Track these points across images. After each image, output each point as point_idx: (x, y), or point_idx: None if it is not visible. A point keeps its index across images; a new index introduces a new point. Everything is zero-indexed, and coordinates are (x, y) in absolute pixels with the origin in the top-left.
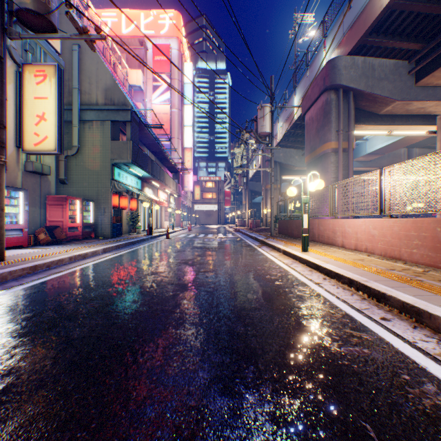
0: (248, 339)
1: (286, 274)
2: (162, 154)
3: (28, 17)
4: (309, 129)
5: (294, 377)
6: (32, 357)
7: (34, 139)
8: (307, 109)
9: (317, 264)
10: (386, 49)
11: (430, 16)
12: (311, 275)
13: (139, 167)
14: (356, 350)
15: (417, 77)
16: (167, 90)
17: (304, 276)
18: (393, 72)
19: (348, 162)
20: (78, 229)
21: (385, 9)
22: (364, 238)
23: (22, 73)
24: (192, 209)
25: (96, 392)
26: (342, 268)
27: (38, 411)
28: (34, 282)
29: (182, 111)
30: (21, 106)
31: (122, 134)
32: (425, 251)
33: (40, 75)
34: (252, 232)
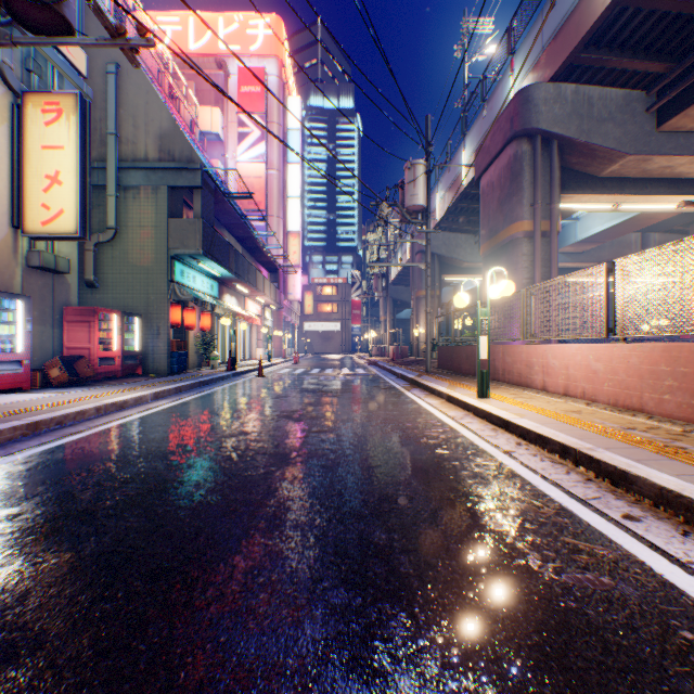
0: (394, 557)
1: (455, 436)
2: (252, 240)
3: (25, 9)
4: (487, 201)
5: (482, 636)
6: (2, 595)
7: (41, 214)
8: (484, 170)
9: (505, 419)
10: (611, 72)
11: (683, 17)
12: (496, 437)
13: (215, 262)
14: (589, 579)
15: (660, 117)
16: (260, 140)
17: (485, 439)
18: (623, 109)
19: (550, 253)
20: (116, 360)
21: (611, 7)
22: (581, 375)
23: (22, 107)
24: (301, 328)
25: (110, 671)
26: (548, 426)
27: None
28: (31, 451)
29: (284, 174)
30: (21, 161)
31: (188, 208)
32: (685, 398)
33: (51, 110)
34: (396, 366)
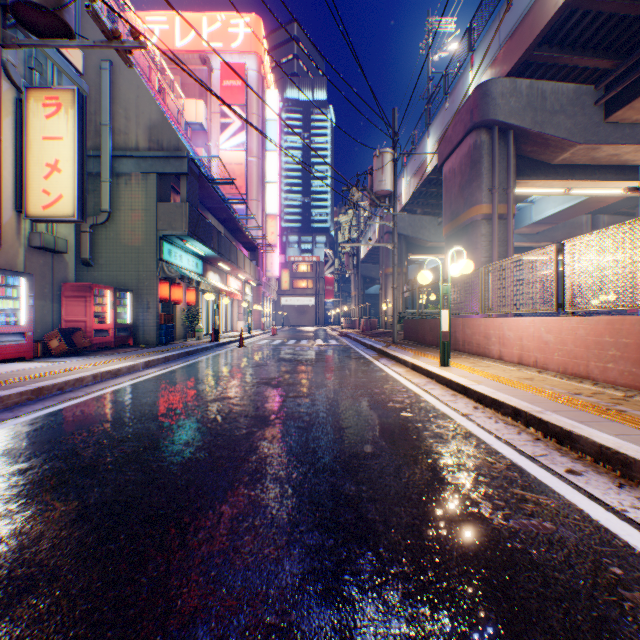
0: (362, 505)
1: (418, 401)
2: (233, 222)
3: (30, 14)
4: (449, 187)
5: (438, 571)
6: (20, 537)
7: (42, 199)
8: (446, 157)
9: (464, 385)
10: (562, 68)
11: (628, 18)
12: (456, 402)
13: (199, 242)
14: (533, 524)
15: (607, 109)
16: (241, 130)
17: (445, 404)
18: (573, 102)
19: (506, 234)
20: (109, 332)
21: (562, 9)
22: (533, 346)
23: (25, 101)
24: (278, 303)
25: (117, 599)
26: (502, 391)
27: (18, 635)
28: (36, 414)
29: (263, 161)
30: (24, 150)
31: (175, 192)
32: (626, 366)
33: (51, 104)
34: (365, 337)
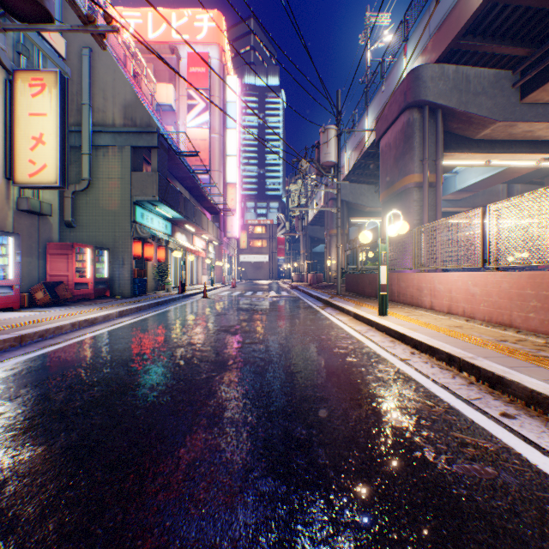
0: (313, 450)
1: (361, 346)
2: (198, 190)
3: (14, 1)
4: (386, 159)
5: (388, 520)
6: None
7: (28, 168)
8: (383, 133)
9: (401, 332)
10: (484, 55)
11: (541, 12)
12: (394, 347)
13: (168, 206)
14: (476, 469)
15: (523, 91)
16: (205, 110)
17: (385, 349)
18: (493, 85)
19: (435, 200)
20: (89, 285)
21: (485, 3)
22: (461, 297)
23: (13, 82)
24: (237, 260)
25: None
26: (436, 338)
27: None
28: (17, 359)
29: (224, 137)
30: (12, 125)
31: (147, 163)
32: (547, 316)
33: (36, 84)
34: (313, 289)
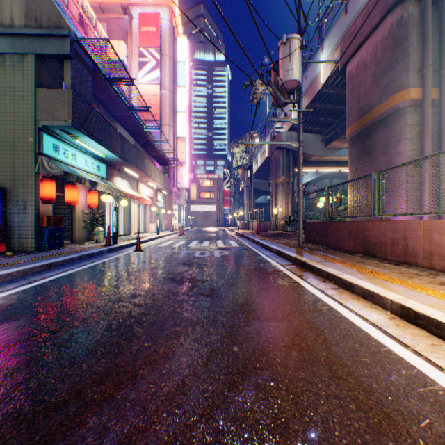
0: None
1: None
2: (142, 134)
3: None
4: (357, 82)
5: None
6: None
7: None
8: (354, 52)
9: None
10: None
11: None
12: None
13: (92, 138)
14: None
15: None
16: (155, 67)
17: None
18: None
19: (440, 121)
20: None
21: None
22: None
23: None
24: (188, 209)
25: None
26: None
27: None
28: None
29: (174, 94)
30: None
31: None
32: None
33: None
34: (264, 239)
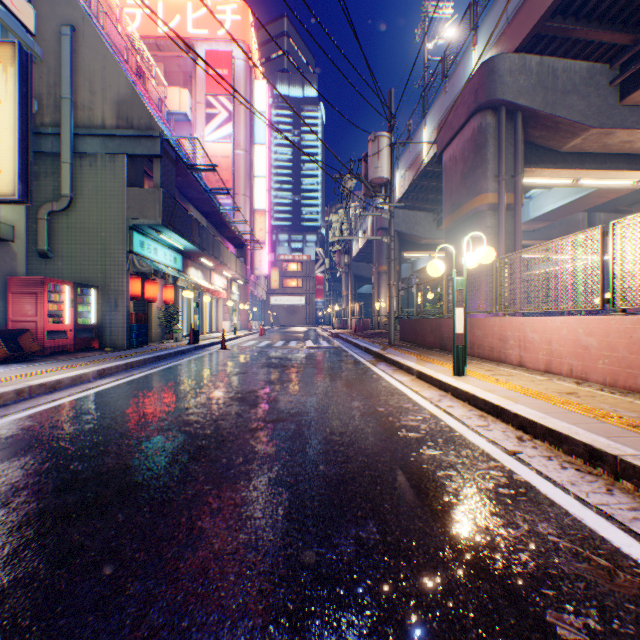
0: None
1: (439, 426)
2: (217, 215)
3: None
4: (450, 176)
5: None
6: None
7: None
8: (447, 144)
9: (496, 404)
10: (575, 44)
11: None
12: (489, 428)
13: (176, 233)
14: None
15: (623, 90)
16: (227, 121)
17: (476, 432)
18: (586, 82)
19: (514, 225)
20: (68, 334)
21: None
22: (567, 351)
23: None
24: (267, 302)
25: None
26: (555, 416)
27: None
28: None
29: (251, 155)
30: None
31: (151, 180)
32: None
33: None
34: (359, 338)
